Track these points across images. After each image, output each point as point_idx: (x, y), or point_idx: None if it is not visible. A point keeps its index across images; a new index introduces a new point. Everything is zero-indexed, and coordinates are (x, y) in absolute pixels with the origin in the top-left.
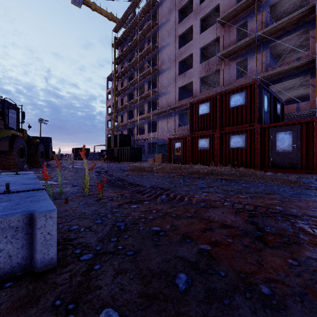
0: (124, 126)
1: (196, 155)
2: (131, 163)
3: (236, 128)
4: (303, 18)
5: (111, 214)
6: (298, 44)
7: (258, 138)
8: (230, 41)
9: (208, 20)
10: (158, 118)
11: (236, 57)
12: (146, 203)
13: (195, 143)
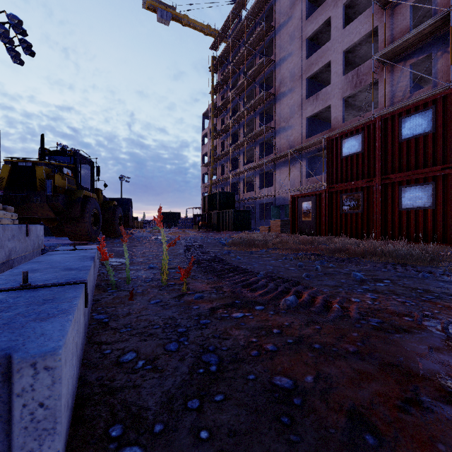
0: (225, 180)
1: (339, 222)
2: (235, 233)
3: (413, 174)
4: None
5: (197, 329)
6: None
7: None
8: (397, 31)
9: (356, 5)
10: (274, 166)
11: (408, 56)
12: (260, 310)
13: (336, 202)
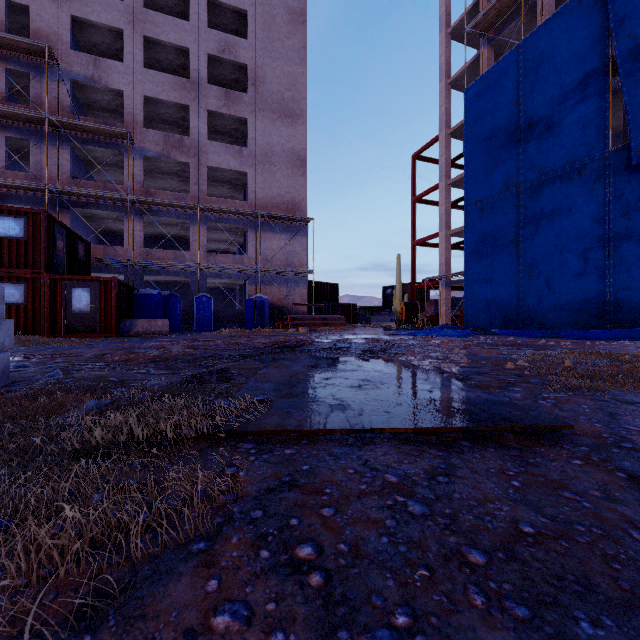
0: None
1: None
2: None
3: (7, 271)
4: (116, 137)
5: None
6: (115, 162)
7: (47, 292)
8: None
9: None
10: None
11: (5, 126)
12: None
13: None
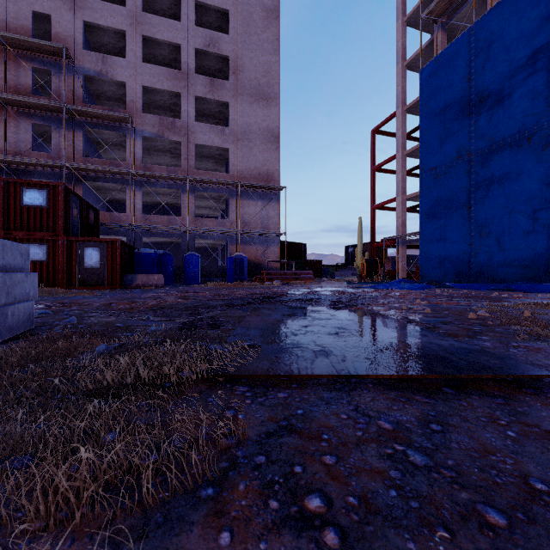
0: None
1: None
2: None
3: (33, 234)
4: (120, 121)
5: None
6: (119, 142)
7: (65, 251)
8: (19, 82)
9: None
10: None
11: (31, 115)
12: None
13: None
